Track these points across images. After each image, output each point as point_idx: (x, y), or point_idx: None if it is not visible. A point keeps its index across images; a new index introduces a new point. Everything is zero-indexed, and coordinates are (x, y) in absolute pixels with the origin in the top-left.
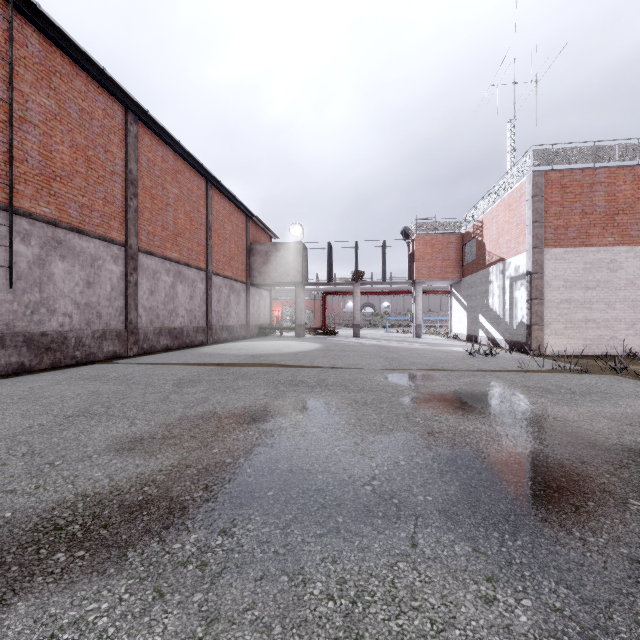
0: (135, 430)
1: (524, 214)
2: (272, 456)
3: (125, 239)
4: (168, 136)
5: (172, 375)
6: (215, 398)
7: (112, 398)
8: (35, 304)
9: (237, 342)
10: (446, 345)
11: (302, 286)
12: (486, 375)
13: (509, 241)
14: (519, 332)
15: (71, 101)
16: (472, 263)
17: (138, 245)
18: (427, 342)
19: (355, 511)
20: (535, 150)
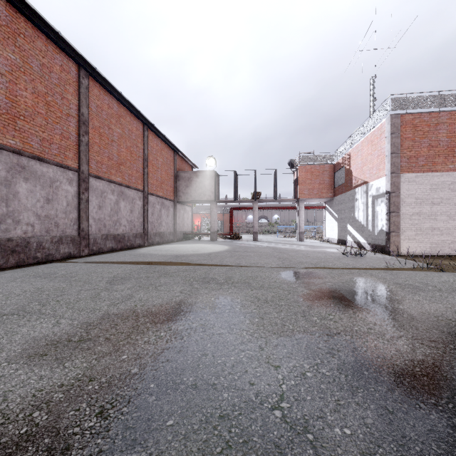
0: (56, 331)
1: (384, 147)
2: (178, 364)
3: (78, 166)
4: (112, 88)
5: (109, 273)
6: (138, 295)
7: (51, 295)
8: (2, 216)
9: (166, 245)
10: (323, 247)
11: (215, 203)
12: (361, 273)
13: (371, 168)
14: (380, 237)
15: (33, 57)
16: (342, 186)
17: (89, 171)
18: (308, 245)
19: (265, 455)
20: (393, 98)
